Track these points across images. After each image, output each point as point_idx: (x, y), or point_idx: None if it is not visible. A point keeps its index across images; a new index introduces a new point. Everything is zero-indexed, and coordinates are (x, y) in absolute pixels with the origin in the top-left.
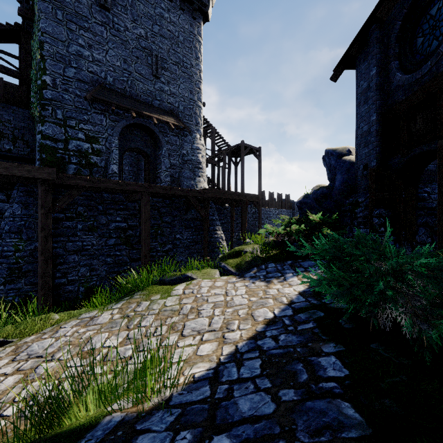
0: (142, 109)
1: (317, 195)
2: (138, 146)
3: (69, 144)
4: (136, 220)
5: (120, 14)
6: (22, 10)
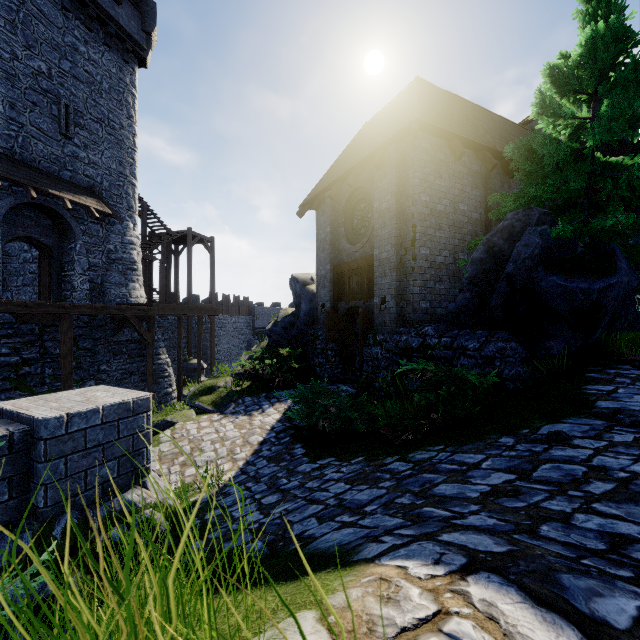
0: (46, 185)
1: (285, 323)
2: (30, 234)
3: None
4: (36, 350)
5: (4, 32)
6: None
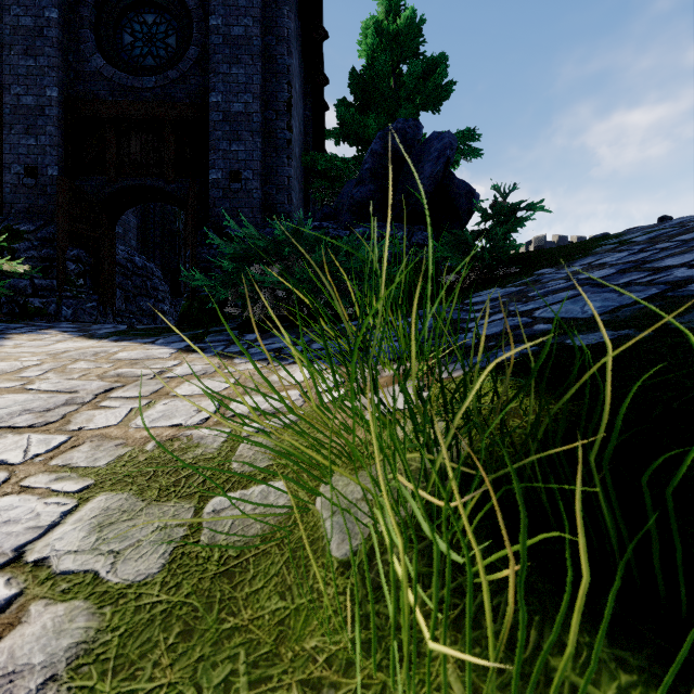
0: None
1: None
2: None
3: None
4: None
5: None
6: None
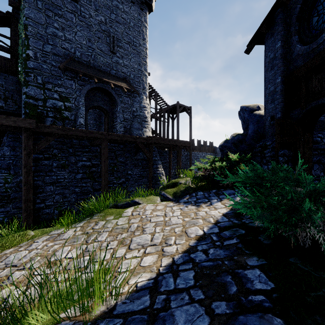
0: (103, 77)
1: (234, 140)
2: (99, 104)
3: (47, 102)
4: (98, 160)
5: (86, 5)
6: (11, 1)
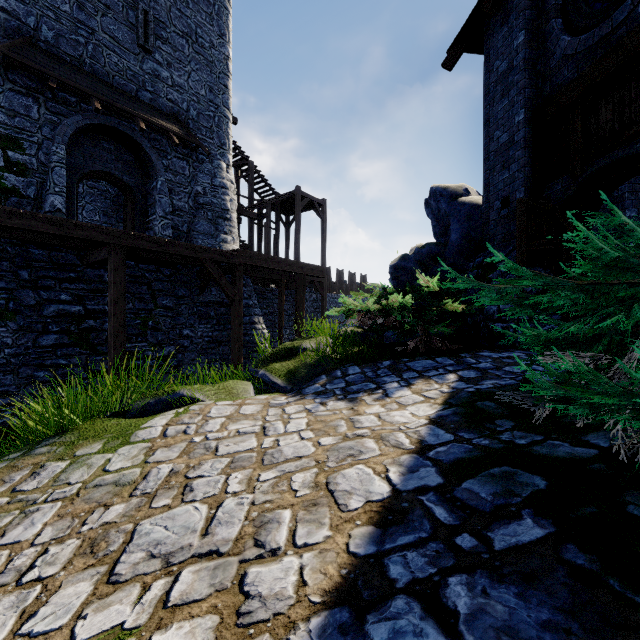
0: (117, 100)
1: (422, 256)
2: (110, 170)
3: None
4: (104, 301)
5: None
6: None
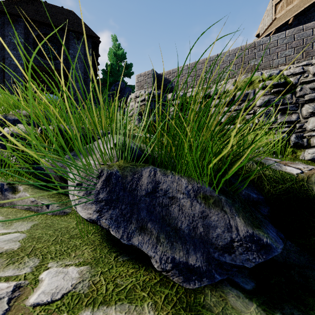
0: None
1: None
2: None
3: None
4: None
5: None
6: None
